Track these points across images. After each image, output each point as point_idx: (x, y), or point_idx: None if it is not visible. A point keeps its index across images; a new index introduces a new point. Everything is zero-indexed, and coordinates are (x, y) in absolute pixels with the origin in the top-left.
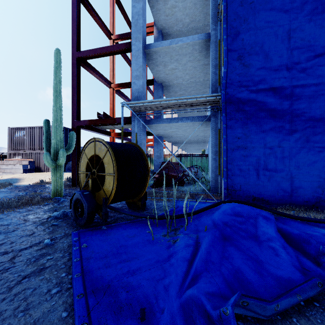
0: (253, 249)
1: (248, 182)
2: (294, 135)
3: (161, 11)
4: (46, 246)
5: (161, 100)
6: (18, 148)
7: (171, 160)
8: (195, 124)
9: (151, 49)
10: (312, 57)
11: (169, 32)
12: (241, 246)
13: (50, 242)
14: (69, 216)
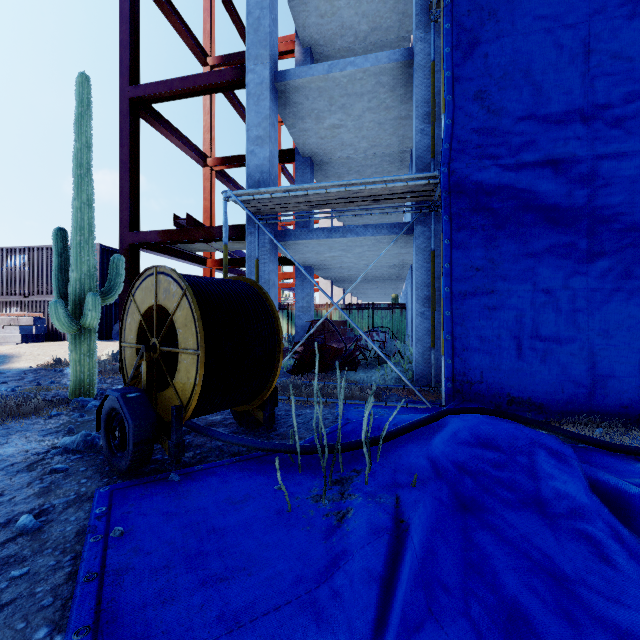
0: (534, 537)
1: (497, 365)
2: (599, 263)
3: (310, 6)
4: (21, 532)
5: (310, 188)
6: (11, 291)
7: (331, 315)
8: (382, 241)
9: (289, 82)
10: (637, 94)
11: (326, 53)
12: (504, 529)
13: (31, 524)
14: (99, 446)
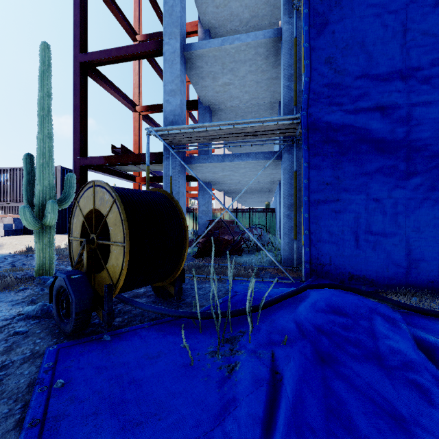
0: (376, 384)
1: (342, 252)
2: (413, 179)
3: None
4: None
5: (208, 126)
6: None
7: (224, 216)
8: (259, 164)
9: (194, 51)
10: None
11: (220, 33)
12: (353, 378)
13: None
14: (53, 313)
